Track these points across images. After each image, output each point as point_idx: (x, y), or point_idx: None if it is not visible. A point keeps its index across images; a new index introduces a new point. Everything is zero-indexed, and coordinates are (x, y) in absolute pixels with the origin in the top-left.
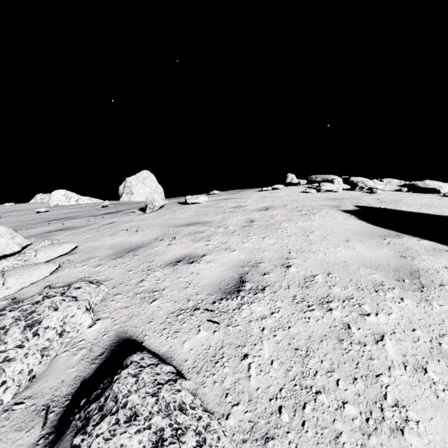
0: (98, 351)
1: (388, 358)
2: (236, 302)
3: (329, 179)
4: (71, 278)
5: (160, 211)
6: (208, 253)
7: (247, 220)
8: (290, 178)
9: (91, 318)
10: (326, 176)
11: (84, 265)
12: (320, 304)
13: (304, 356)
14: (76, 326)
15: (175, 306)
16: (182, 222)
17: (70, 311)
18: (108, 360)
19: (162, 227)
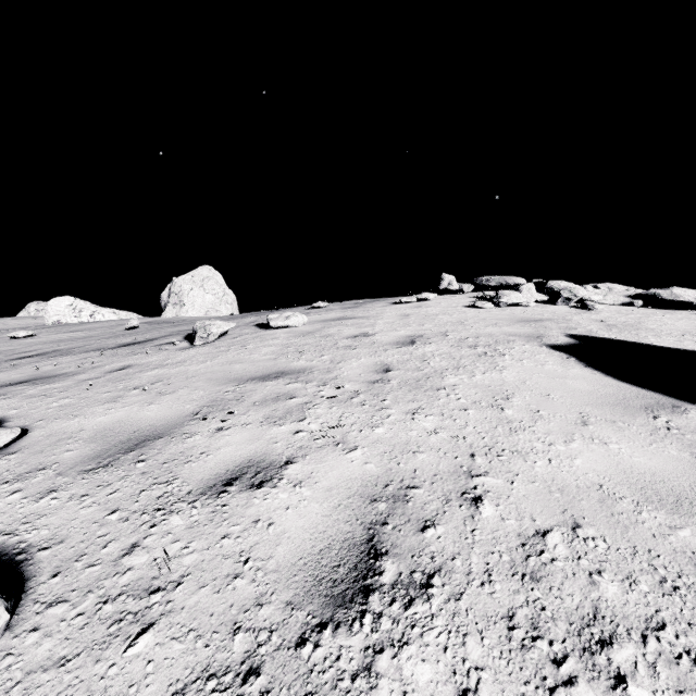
0: None
1: None
2: (361, 638)
3: (510, 283)
4: None
5: (220, 343)
6: (299, 457)
7: (378, 368)
8: (447, 281)
9: None
10: (505, 279)
11: (15, 492)
12: (585, 654)
13: None
14: None
15: (195, 657)
16: (254, 372)
17: None
18: None
19: (212, 384)
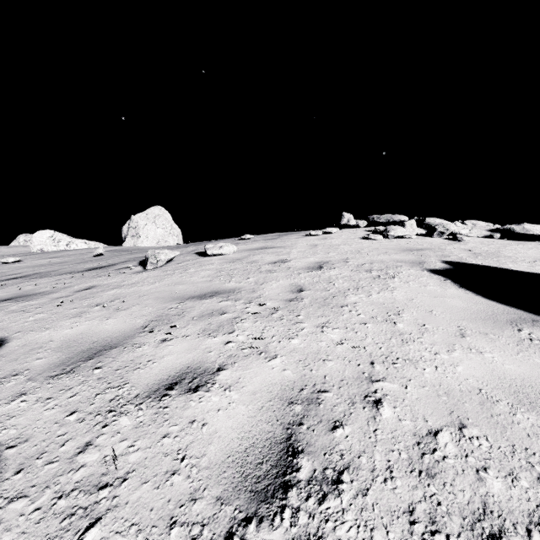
0: None
1: None
2: (281, 533)
3: (395, 220)
4: None
5: (167, 268)
6: (229, 364)
7: (293, 288)
8: (346, 218)
9: None
10: (392, 216)
11: None
12: None
13: None
14: None
15: None
16: (193, 291)
17: None
18: None
19: (159, 301)
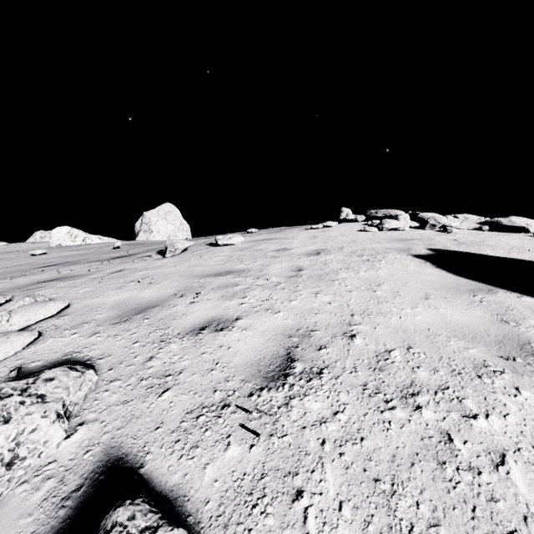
0: (73, 482)
1: (519, 497)
2: (283, 393)
3: (392, 215)
4: (52, 354)
5: (184, 255)
6: (244, 316)
7: (294, 269)
8: (345, 213)
9: (64, 431)
10: (388, 211)
11: (74, 334)
12: (402, 399)
13: (389, 494)
14: (38, 447)
15: (195, 400)
16: (210, 271)
17: (29, 423)
18: (85, 501)
19: (183, 278)
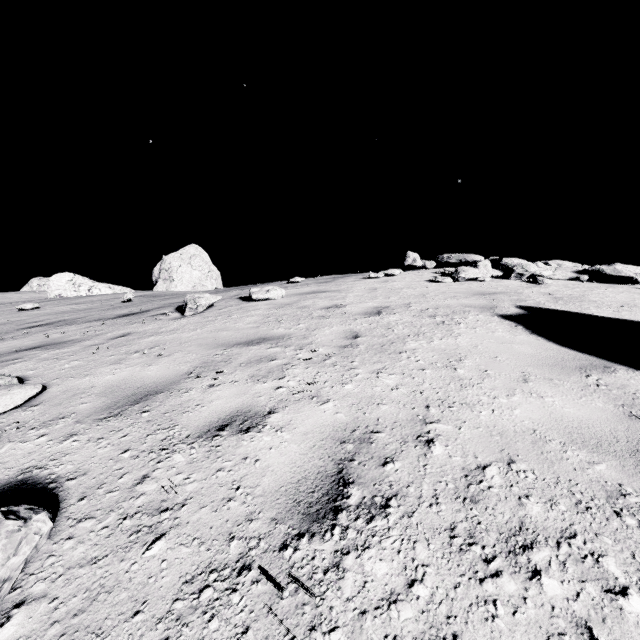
0: None
1: None
2: (332, 544)
3: (468, 260)
4: (4, 471)
5: (208, 314)
6: (280, 408)
7: (348, 335)
8: (411, 258)
9: None
10: (464, 256)
11: (42, 436)
12: (510, 555)
13: None
14: None
15: (199, 557)
16: (239, 338)
17: None
18: None
19: (203, 348)
